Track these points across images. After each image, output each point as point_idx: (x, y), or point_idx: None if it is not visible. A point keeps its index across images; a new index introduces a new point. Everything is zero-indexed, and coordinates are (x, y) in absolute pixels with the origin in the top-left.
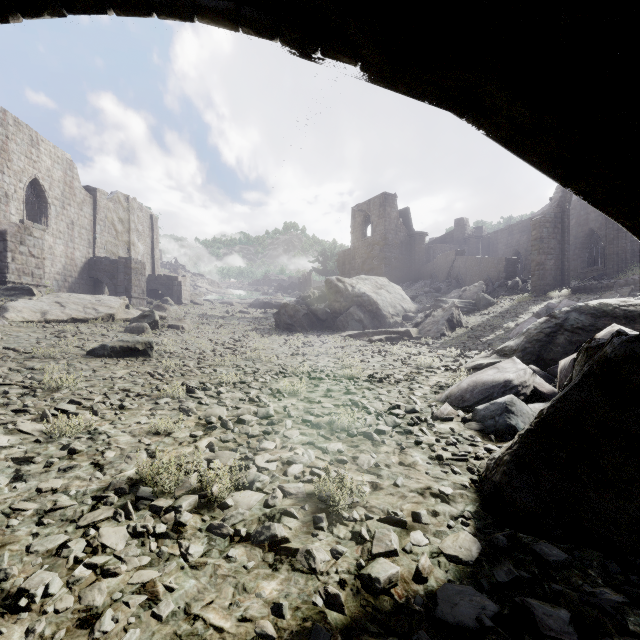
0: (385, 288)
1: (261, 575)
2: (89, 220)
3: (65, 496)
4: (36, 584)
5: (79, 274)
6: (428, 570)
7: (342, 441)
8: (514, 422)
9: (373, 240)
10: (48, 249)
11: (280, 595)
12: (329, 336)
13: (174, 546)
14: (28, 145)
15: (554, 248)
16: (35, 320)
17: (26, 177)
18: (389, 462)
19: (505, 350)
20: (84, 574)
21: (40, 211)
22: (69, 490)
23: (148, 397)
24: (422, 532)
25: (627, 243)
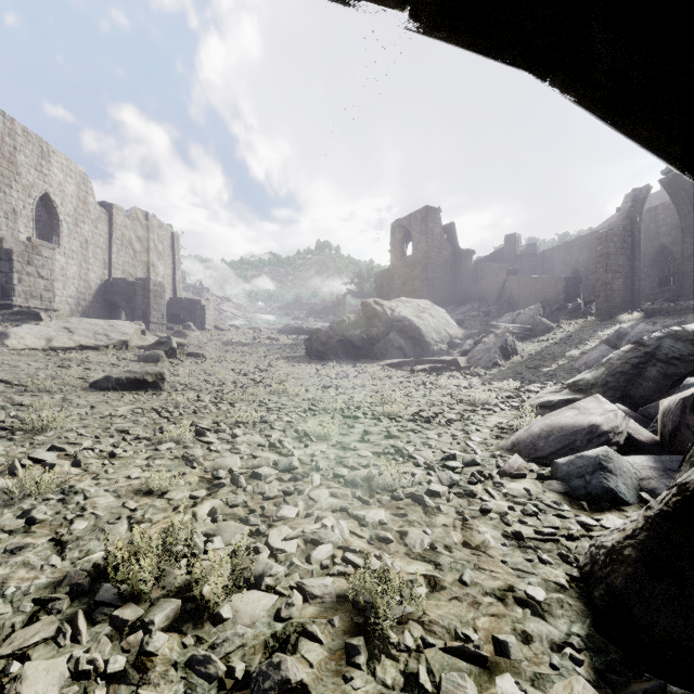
0: (428, 312)
1: None
2: (105, 239)
3: None
4: None
5: (94, 297)
6: None
7: (384, 506)
8: (613, 484)
9: (414, 259)
10: (60, 270)
11: None
12: (366, 365)
13: None
14: (38, 157)
15: (623, 265)
16: (39, 347)
17: (36, 192)
18: (449, 542)
19: (580, 384)
20: None
21: (51, 229)
22: (7, 586)
23: (148, 441)
24: (512, 676)
25: None
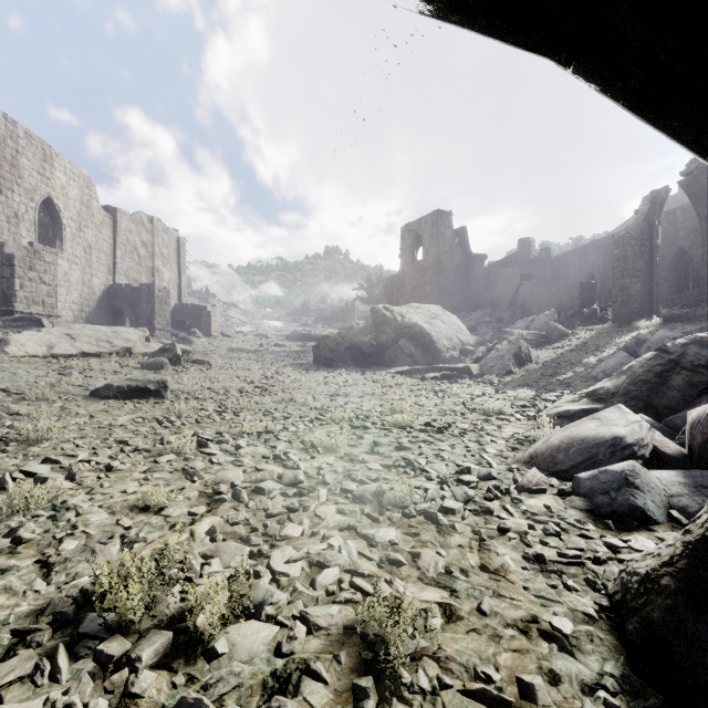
0: (439, 318)
1: None
2: (109, 243)
3: None
4: None
5: (97, 303)
6: None
7: (395, 525)
8: (641, 501)
9: (425, 264)
10: (63, 276)
11: None
12: (375, 373)
13: None
14: (41, 160)
15: (641, 270)
16: (39, 355)
17: (38, 196)
18: (465, 565)
19: (599, 393)
20: None
21: (54, 233)
22: None
23: (148, 453)
24: None
25: None
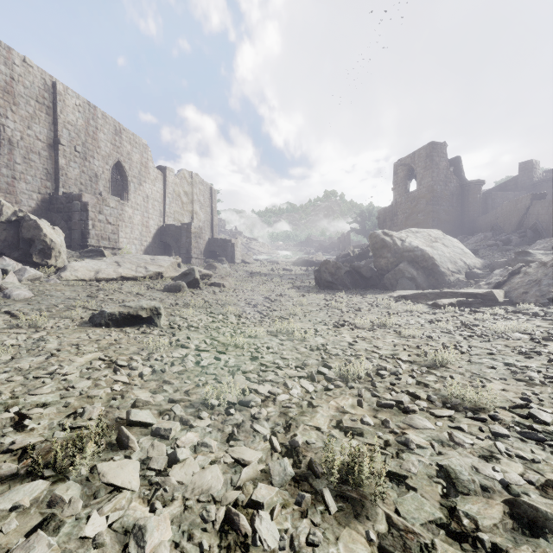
0: (441, 241)
1: None
2: (160, 194)
3: None
4: None
5: (152, 239)
6: None
7: None
8: None
9: (418, 194)
10: (128, 219)
11: None
12: (376, 296)
13: None
14: (113, 134)
15: None
16: (86, 278)
17: (111, 160)
18: None
19: None
20: None
21: (123, 188)
22: None
23: (20, 460)
24: None
25: None
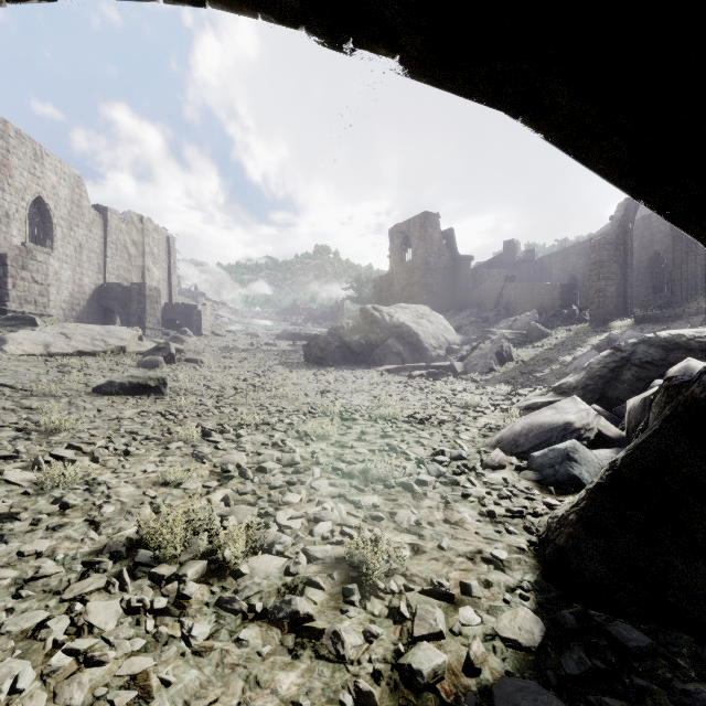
0: (427, 318)
1: (278, 664)
2: (99, 243)
3: (51, 561)
4: (2, 677)
5: (88, 302)
6: (481, 659)
7: (378, 493)
8: (577, 472)
9: (413, 264)
10: (53, 275)
11: (300, 691)
12: (364, 371)
13: (175, 625)
14: (31, 160)
15: (615, 273)
16: (37, 353)
17: (29, 195)
18: (432, 519)
19: (563, 387)
20: (63, 663)
21: (45, 233)
22: (56, 553)
23: (158, 441)
24: (473, 608)
25: (697, 267)
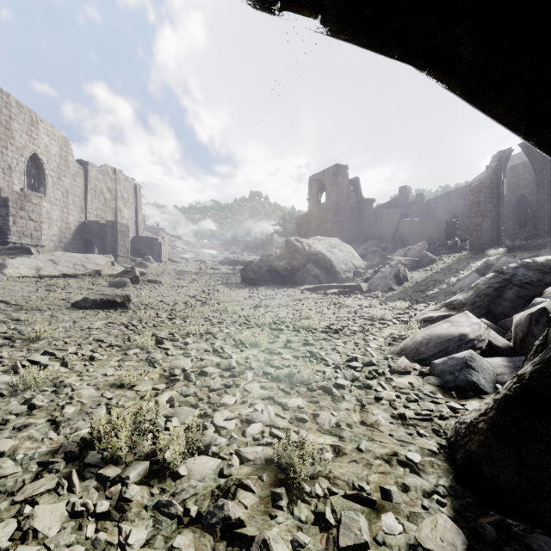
0: (338, 247)
1: None
2: (81, 189)
3: (11, 461)
4: None
5: (73, 236)
6: None
7: (302, 396)
8: (475, 378)
9: (327, 206)
10: (46, 214)
11: None
12: (289, 290)
13: (114, 530)
14: (28, 124)
15: (490, 211)
16: (30, 275)
17: (27, 152)
18: (350, 421)
19: (454, 304)
20: None
21: (39, 181)
22: (17, 453)
23: (119, 348)
24: (394, 514)
25: None
